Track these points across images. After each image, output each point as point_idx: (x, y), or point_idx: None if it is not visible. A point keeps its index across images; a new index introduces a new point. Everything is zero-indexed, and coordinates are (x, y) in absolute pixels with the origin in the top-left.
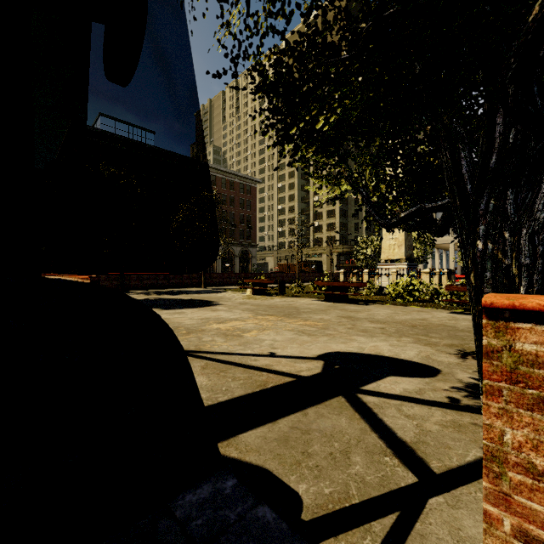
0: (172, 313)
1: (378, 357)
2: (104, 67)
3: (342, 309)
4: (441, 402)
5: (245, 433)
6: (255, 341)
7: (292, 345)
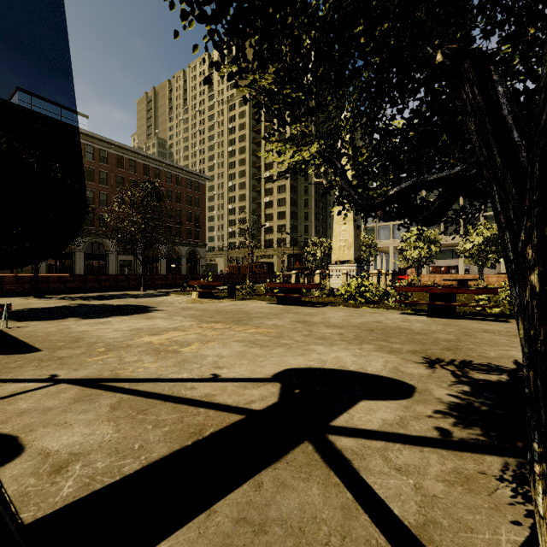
0: (94, 323)
1: (343, 372)
2: None
3: (295, 313)
4: (431, 438)
5: None
6: (195, 358)
7: (242, 362)
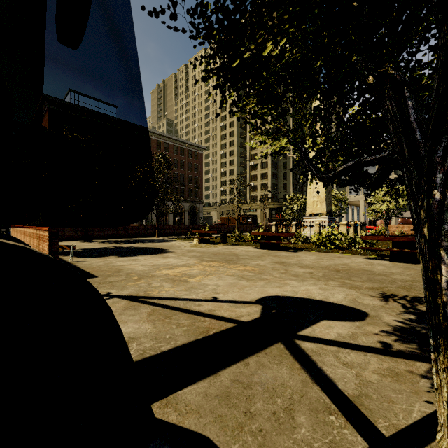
0: (128, 260)
1: (310, 301)
2: (57, 31)
3: (275, 256)
4: (375, 347)
5: (185, 389)
6: (199, 286)
7: (233, 290)
